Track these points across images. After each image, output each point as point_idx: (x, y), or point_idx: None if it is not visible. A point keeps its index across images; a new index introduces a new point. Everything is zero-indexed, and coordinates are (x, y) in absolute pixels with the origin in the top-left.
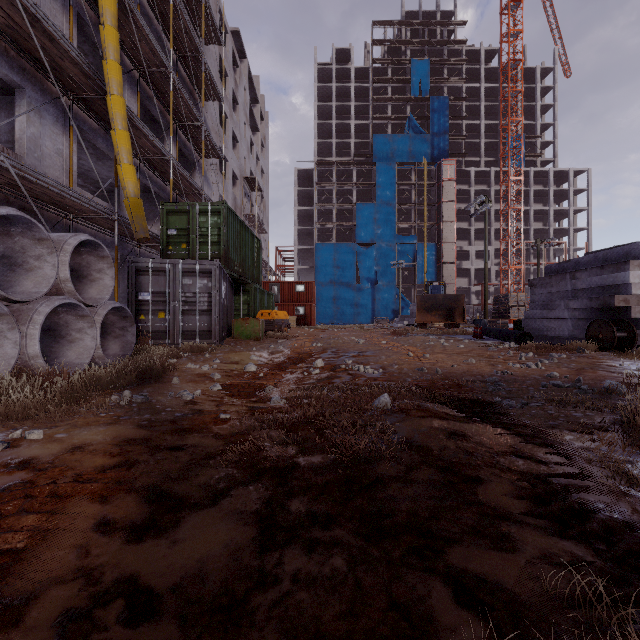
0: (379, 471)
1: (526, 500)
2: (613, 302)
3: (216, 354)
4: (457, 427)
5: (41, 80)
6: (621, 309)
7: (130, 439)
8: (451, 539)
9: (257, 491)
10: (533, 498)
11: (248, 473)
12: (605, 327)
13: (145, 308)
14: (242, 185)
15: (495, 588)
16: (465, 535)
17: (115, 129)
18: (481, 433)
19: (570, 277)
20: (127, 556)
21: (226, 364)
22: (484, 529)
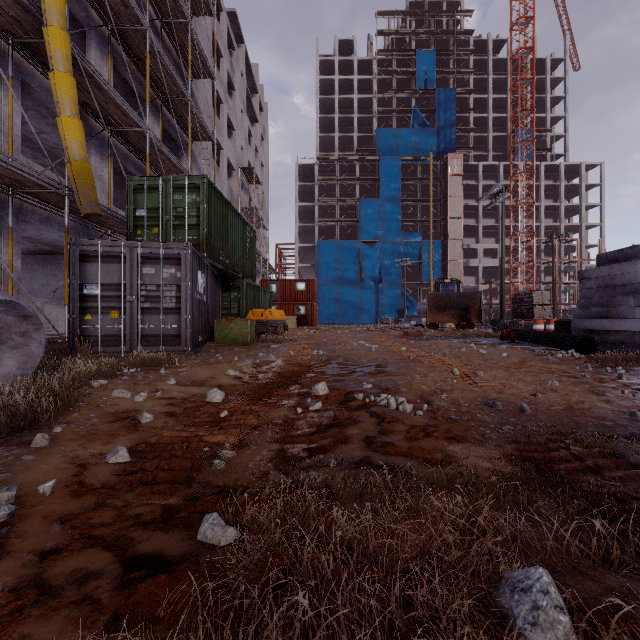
0: None
1: None
2: None
3: (178, 368)
4: None
5: None
6: None
7: None
8: None
9: None
10: None
11: None
12: None
13: (92, 305)
14: (239, 176)
15: None
16: None
17: (53, 70)
18: None
19: None
20: None
21: (182, 387)
22: None
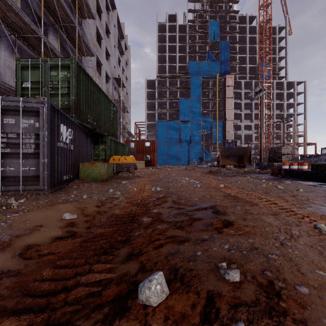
0: None
1: None
2: None
3: (7, 214)
4: None
5: None
6: None
7: None
8: None
9: None
10: None
11: None
12: None
13: None
14: (112, 82)
15: None
16: None
17: None
18: None
19: None
20: None
21: None
22: None
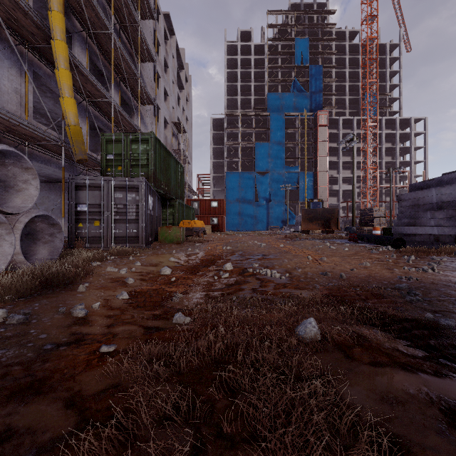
0: None
1: None
2: None
3: (139, 257)
4: (444, 392)
5: None
6: None
7: None
8: None
9: None
10: None
11: None
12: None
13: (83, 217)
14: (171, 128)
15: None
16: None
17: (58, 68)
18: None
19: (435, 192)
20: None
21: (145, 266)
22: None
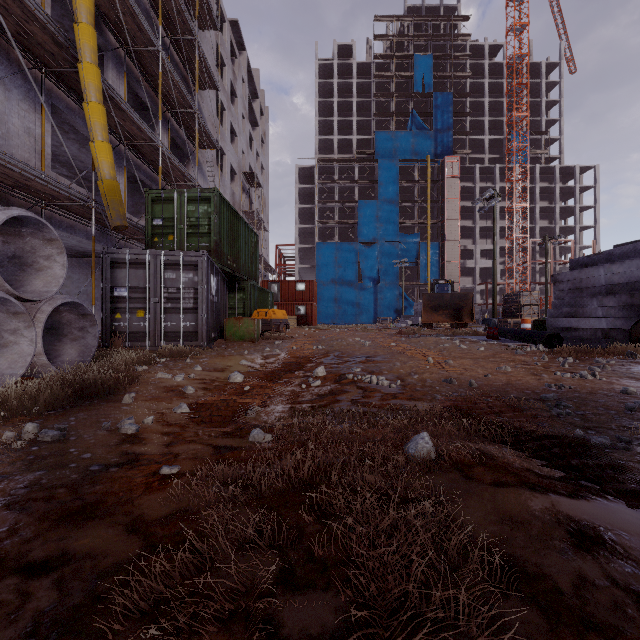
0: None
1: None
2: None
3: (200, 359)
4: (575, 513)
5: (6, 48)
6: None
7: None
8: None
9: None
10: None
11: None
12: None
13: (121, 305)
14: (241, 180)
15: None
16: None
17: (87, 101)
18: (625, 528)
19: (604, 271)
20: None
21: (208, 372)
22: None
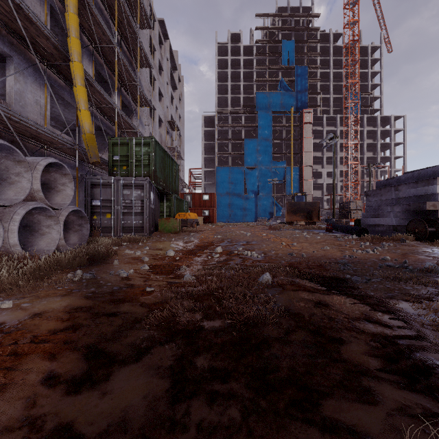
0: (264, 333)
1: (379, 358)
2: (425, 206)
3: (146, 243)
4: (321, 298)
5: (24, 51)
6: (431, 211)
7: (78, 307)
8: (324, 392)
9: (171, 349)
10: (385, 356)
11: (165, 334)
12: (420, 224)
13: (97, 211)
14: (166, 126)
15: (364, 438)
16: (335, 389)
17: (76, 85)
18: (339, 303)
19: (394, 189)
20: (65, 406)
21: (153, 250)
22: (349, 383)
